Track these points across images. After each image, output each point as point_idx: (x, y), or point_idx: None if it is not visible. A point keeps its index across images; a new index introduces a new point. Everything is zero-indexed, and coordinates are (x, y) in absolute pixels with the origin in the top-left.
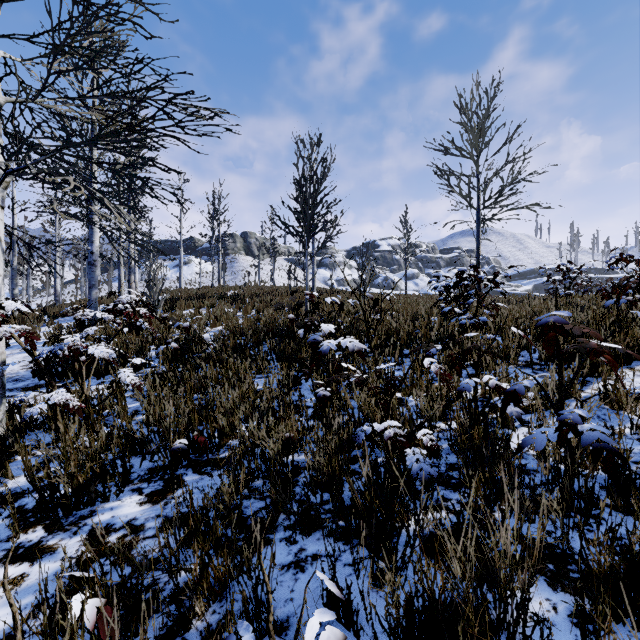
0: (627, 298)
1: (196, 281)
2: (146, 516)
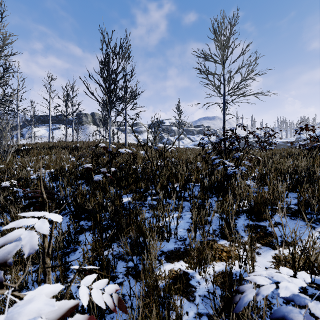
0: None
1: (63, 138)
2: None
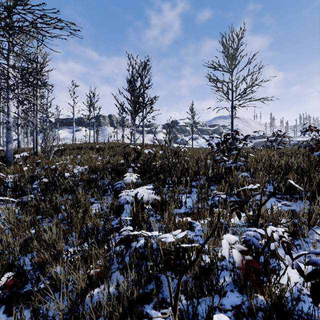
0: None
1: (84, 140)
2: None
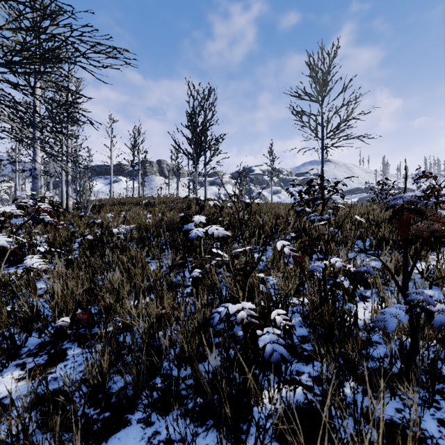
0: (433, 200)
1: (124, 194)
2: (18, 393)
